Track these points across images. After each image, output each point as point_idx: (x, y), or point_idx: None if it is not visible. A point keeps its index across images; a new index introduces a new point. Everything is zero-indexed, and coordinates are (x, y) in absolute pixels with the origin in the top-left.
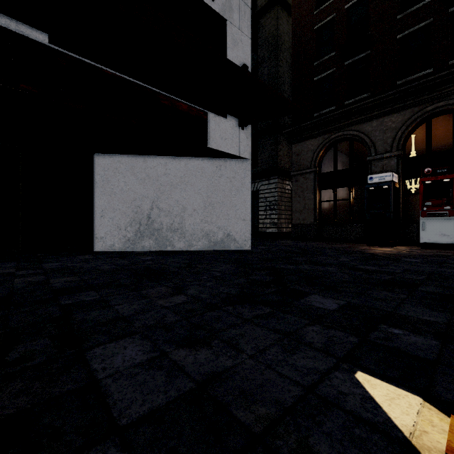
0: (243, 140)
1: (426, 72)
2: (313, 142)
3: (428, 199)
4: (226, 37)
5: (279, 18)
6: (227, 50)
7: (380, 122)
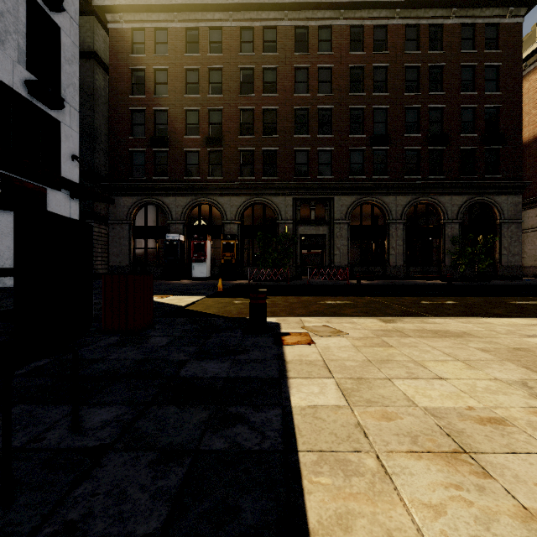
0: (73, 206)
1: (198, 178)
2: (128, 200)
3: (196, 253)
4: (60, 133)
5: (95, 73)
6: (61, 143)
7: (175, 199)
